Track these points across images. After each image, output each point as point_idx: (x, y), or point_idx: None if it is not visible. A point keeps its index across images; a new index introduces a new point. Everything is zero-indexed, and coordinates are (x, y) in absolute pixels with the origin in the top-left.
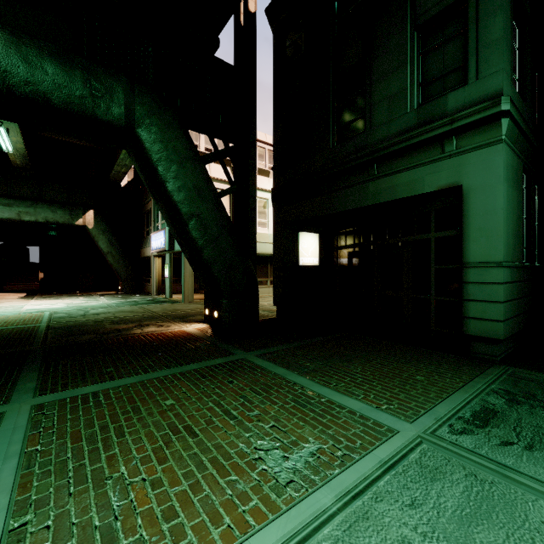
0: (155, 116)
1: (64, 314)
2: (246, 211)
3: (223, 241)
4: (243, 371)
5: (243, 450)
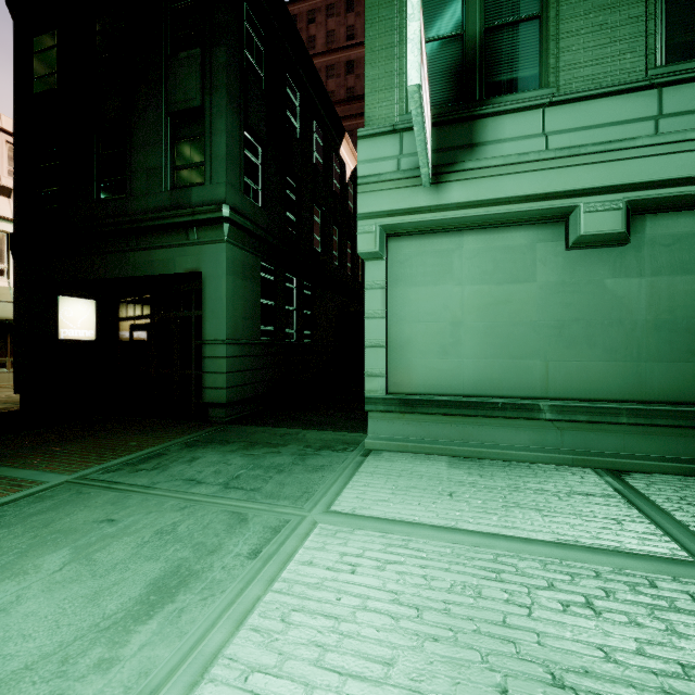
0: None
1: None
2: None
3: None
4: None
5: None
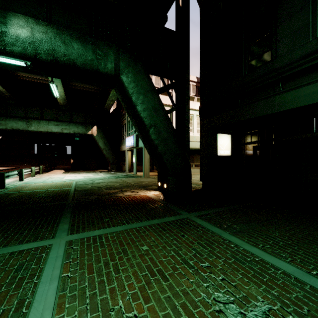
0: (130, 67)
1: (82, 182)
2: (183, 121)
3: (170, 141)
4: (189, 228)
5: (205, 300)
